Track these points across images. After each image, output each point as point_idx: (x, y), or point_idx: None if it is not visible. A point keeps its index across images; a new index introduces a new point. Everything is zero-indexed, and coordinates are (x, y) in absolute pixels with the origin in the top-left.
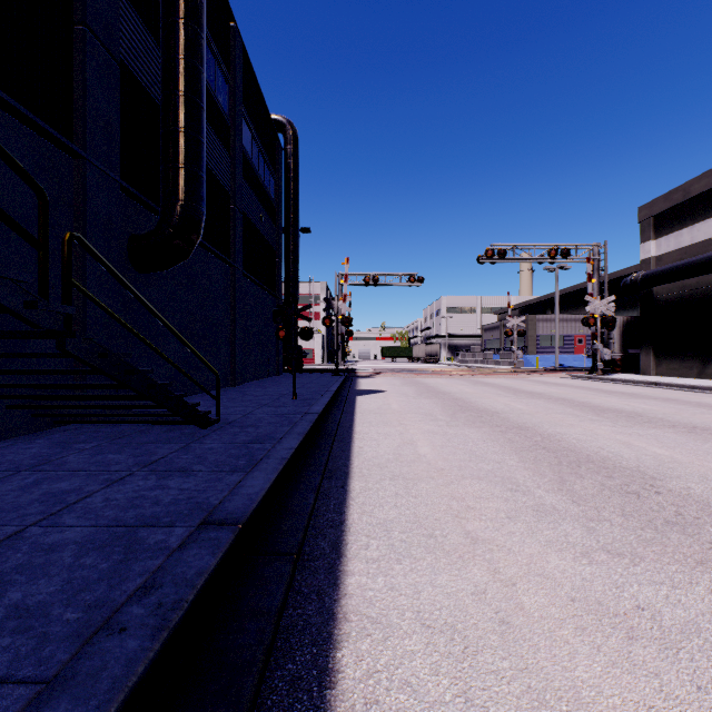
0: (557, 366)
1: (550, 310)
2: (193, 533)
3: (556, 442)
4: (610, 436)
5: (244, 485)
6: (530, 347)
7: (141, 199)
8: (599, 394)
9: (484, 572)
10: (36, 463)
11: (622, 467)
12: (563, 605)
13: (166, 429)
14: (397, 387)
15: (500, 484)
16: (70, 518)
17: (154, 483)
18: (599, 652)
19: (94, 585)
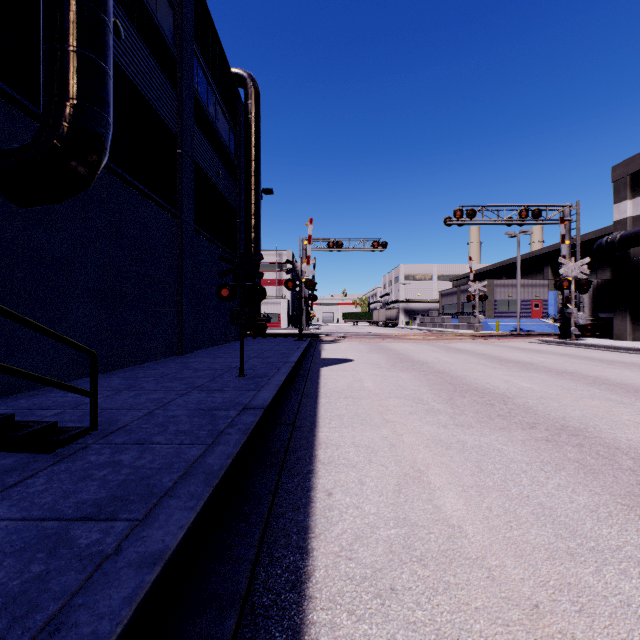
0: (519, 330)
1: (505, 277)
2: None
3: None
4: None
5: None
6: (488, 312)
7: (15, 99)
8: (598, 364)
9: None
10: None
11: None
12: None
13: None
14: (365, 355)
15: None
16: None
17: None
18: None
19: None
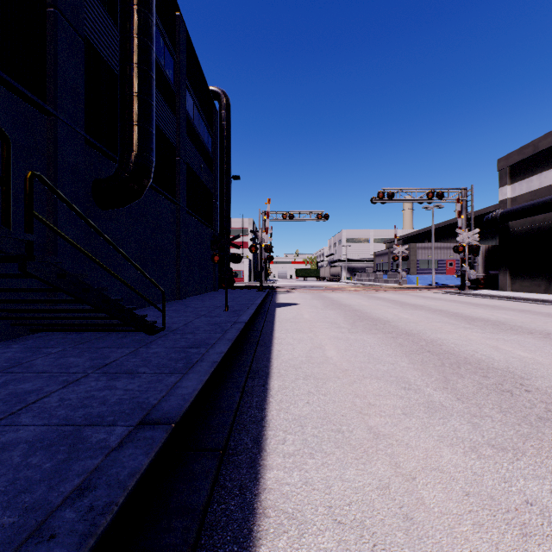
0: (433, 284)
1: (427, 240)
2: (130, 432)
3: (438, 346)
4: (481, 341)
5: (179, 386)
6: (411, 269)
7: (103, 150)
8: (468, 306)
9: (386, 466)
10: (8, 365)
11: (494, 368)
12: (459, 500)
13: (120, 336)
14: (308, 301)
15: (394, 383)
16: (26, 418)
17: (104, 384)
18: (497, 550)
19: (34, 486)
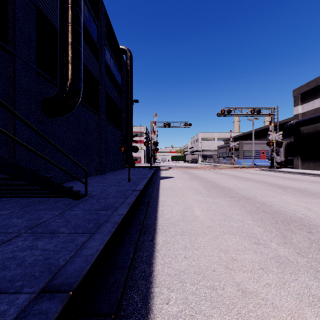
0: (253, 164)
1: (249, 139)
2: (29, 304)
3: (269, 207)
4: (296, 203)
5: (86, 246)
6: (240, 156)
7: (49, 79)
8: (278, 178)
9: None
10: None
11: (314, 225)
12: None
13: (56, 201)
14: (180, 175)
15: (247, 238)
16: None
17: (28, 244)
18: None
19: None
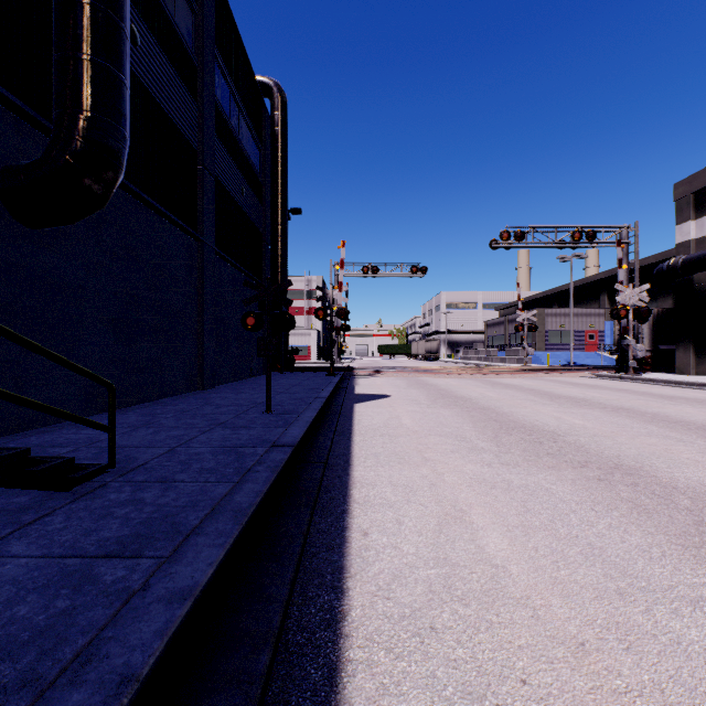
0: (572, 364)
1: (556, 305)
2: None
3: None
4: None
5: None
6: (538, 343)
7: (24, 111)
8: (658, 400)
9: None
10: None
11: None
12: None
13: None
14: (403, 390)
15: None
16: None
17: None
18: None
19: None
